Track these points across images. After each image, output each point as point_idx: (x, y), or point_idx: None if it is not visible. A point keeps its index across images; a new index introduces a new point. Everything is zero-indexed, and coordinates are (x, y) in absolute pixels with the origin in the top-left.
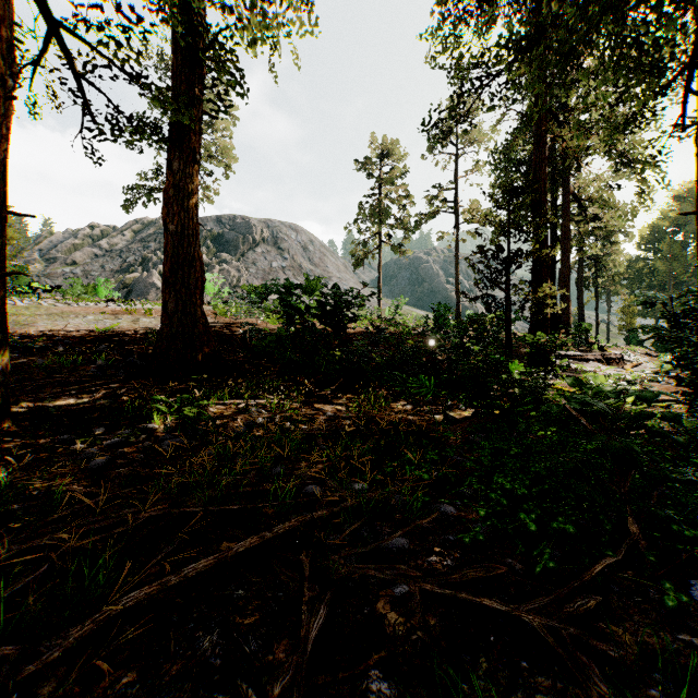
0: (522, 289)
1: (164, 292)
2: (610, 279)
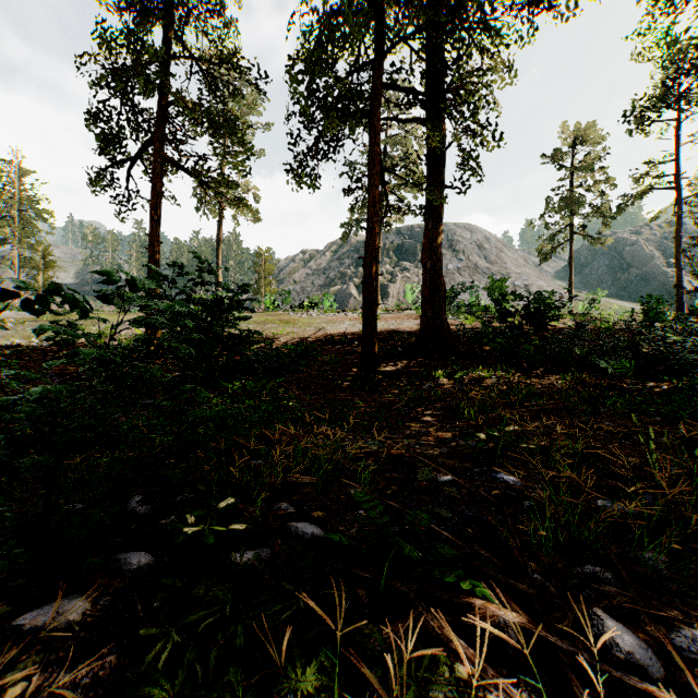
0: None
1: (424, 307)
2: None
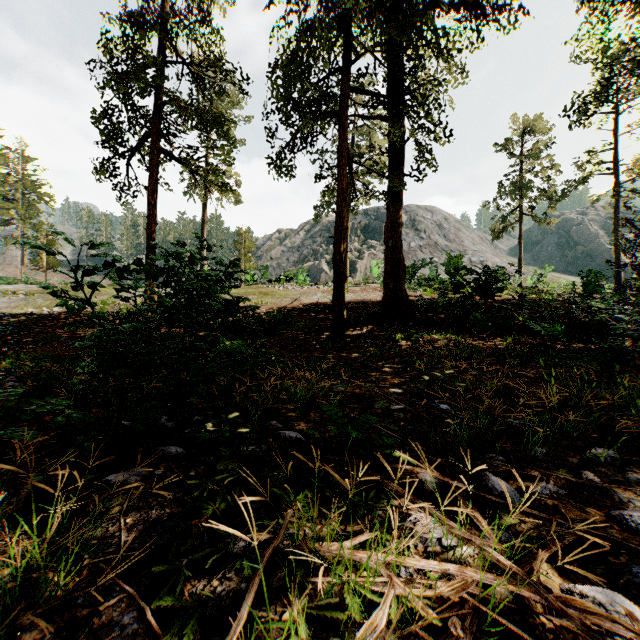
0: None
1: (386, 279)
2: None
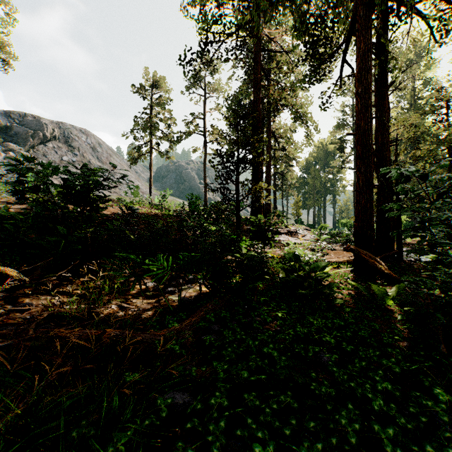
0: (247, 184)
1: None
2: (289, 186)
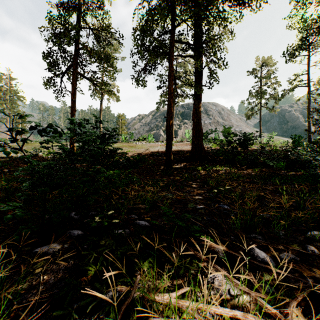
0: None
1: (193, 139)
2: None
